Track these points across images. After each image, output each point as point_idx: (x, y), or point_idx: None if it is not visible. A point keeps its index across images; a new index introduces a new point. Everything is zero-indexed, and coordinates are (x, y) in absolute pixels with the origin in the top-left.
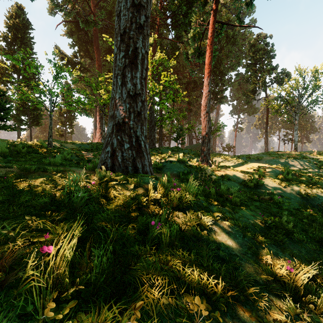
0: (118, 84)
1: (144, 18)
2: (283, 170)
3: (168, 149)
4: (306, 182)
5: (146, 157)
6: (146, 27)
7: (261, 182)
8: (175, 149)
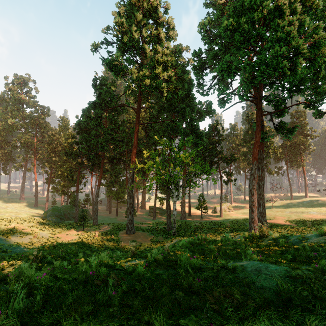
0: None
1: None
2: None
3: None
4: None
5: None
6: None
7: None
8: None
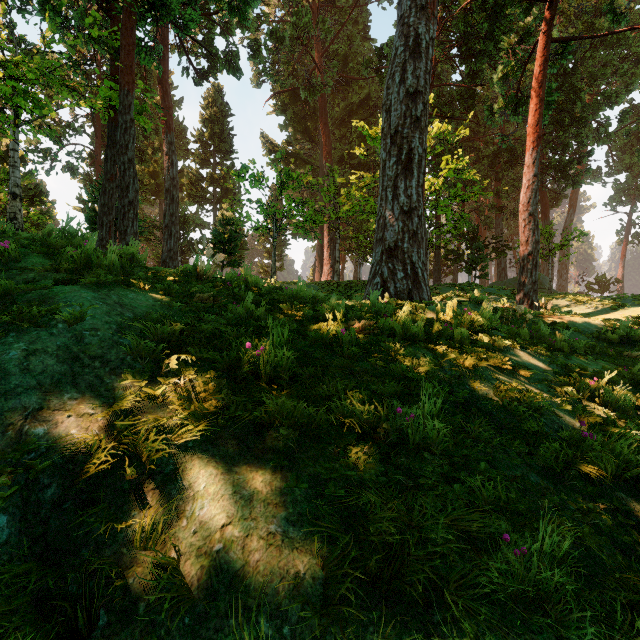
0: (388, 199)
1: (421, 107)
2: None
3: (452, 287)
4: None
5: (424, 289)
6: (423, 117)
7: (637, 335)
8: (468, 286)
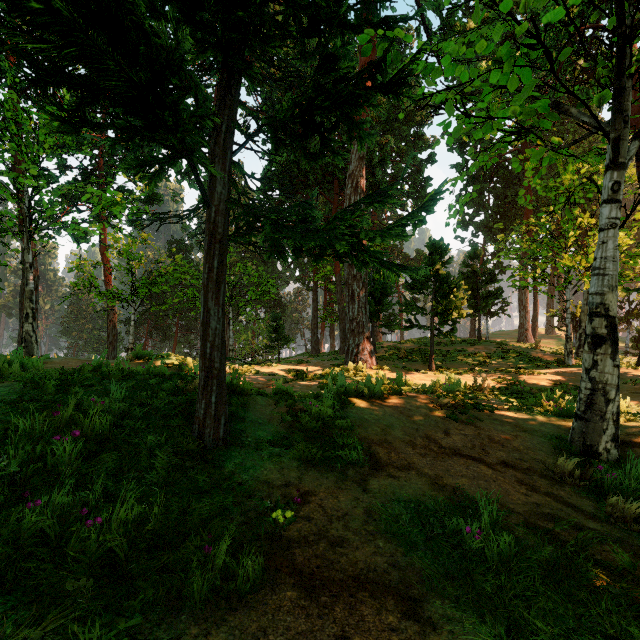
0: None
1: None
2: None
3: None
4: None
5: None
6: None
7: None
8: None
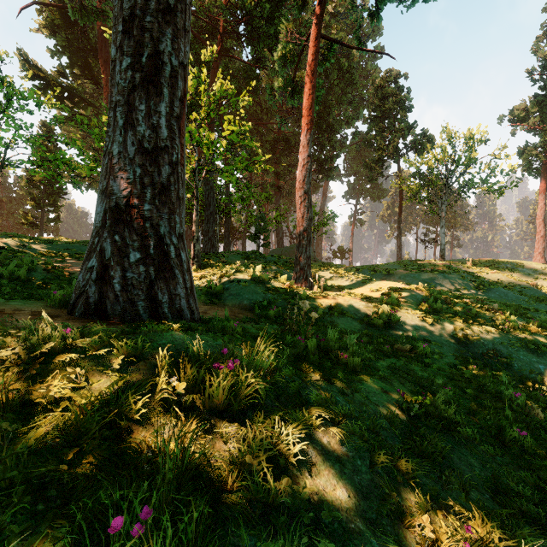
0: (117, 124)
1: None
2: (428, 294)
3: (239, 255)
4: (462, 314)
5: (179, 279)
6: (180, 12)
7: (395, 318)
8: (252, 255)
